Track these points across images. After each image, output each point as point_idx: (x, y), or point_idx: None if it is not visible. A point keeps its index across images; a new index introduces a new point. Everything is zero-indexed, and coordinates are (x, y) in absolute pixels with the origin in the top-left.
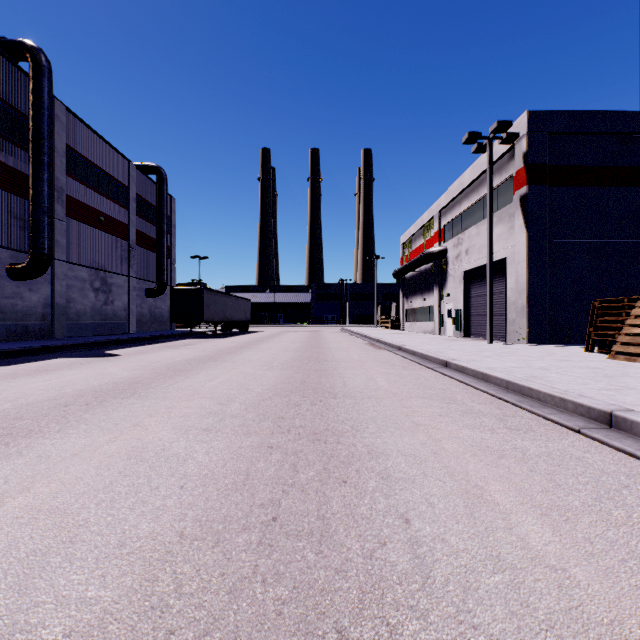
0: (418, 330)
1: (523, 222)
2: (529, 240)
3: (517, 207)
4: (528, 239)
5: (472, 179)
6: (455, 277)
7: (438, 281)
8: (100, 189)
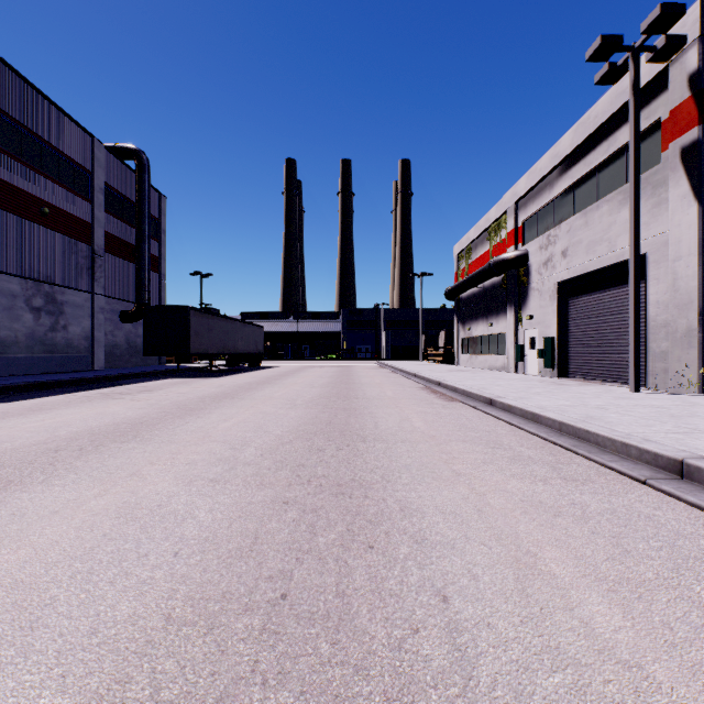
0: (480, 365)
1: (690, 189)
2: (703, 218)
3: (675, 167)
4: (701, 216)
5: (577, 143)
6: (543, 291)
7: (514, 299)
8: (44, 169)
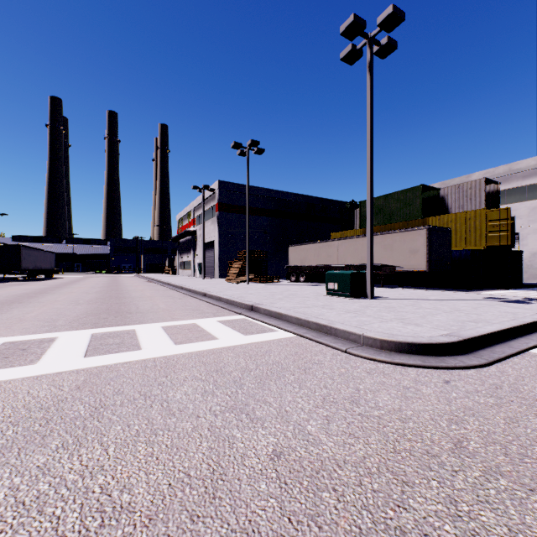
0: (186, 274)
1: (218, 227)
2: (219, 235)
3: (216, 219)
4: (219, 234)
5: (204, 199)
6: (200, 246)
7: (193, 247)
8: None
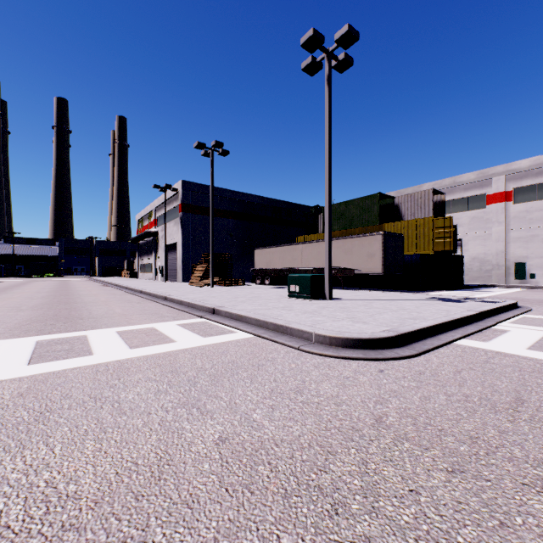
0: (146, 278)
1: (181, 228)
2: (183, 236)
3: (179, 220)
4: (182, 236)
5: (167, 198)
6: (162, 248)
7: (155, 249)
8: None
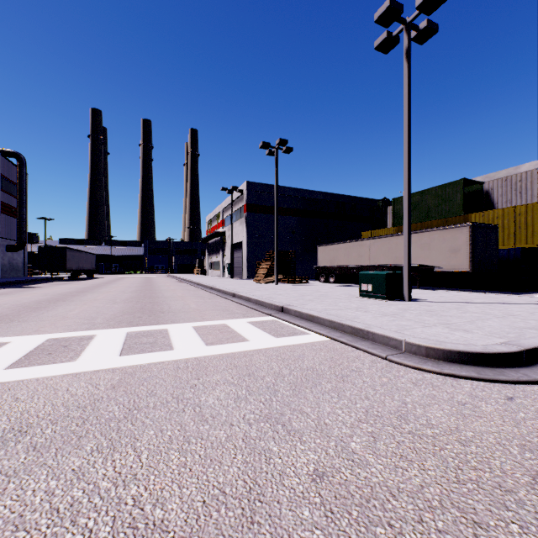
0: (215, 275)
1: (246, 227)
2: (247, 235)
3: (244, 220)
4: (247, 235)
5: (233, 200)
6: (228, 247)
7: (222, 248)
8: None
